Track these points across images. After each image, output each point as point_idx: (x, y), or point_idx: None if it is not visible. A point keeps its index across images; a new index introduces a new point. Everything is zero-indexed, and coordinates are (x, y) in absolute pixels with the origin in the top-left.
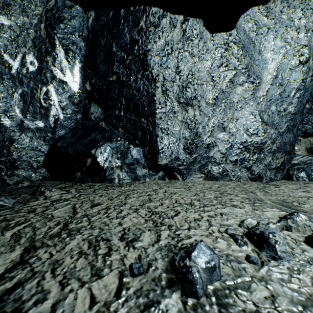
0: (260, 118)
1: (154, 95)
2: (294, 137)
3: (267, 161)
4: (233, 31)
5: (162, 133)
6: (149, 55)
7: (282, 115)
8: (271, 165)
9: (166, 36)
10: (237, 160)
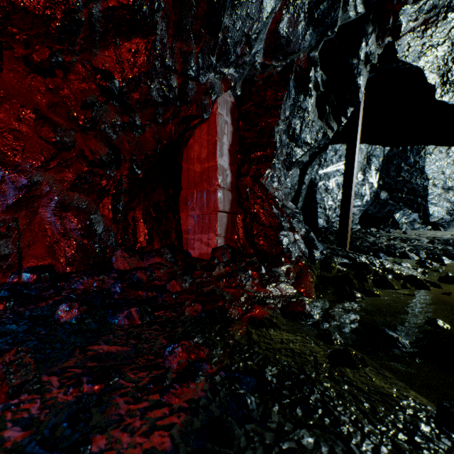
0: None
1: (427, 186)
2: None
3: None
4: None
5: (431, 205)
6: (426, 168)
7: None
8: None
9: (436, 157)
10: None
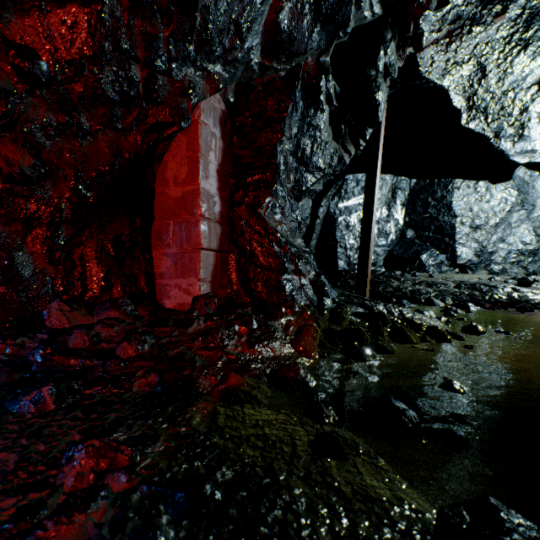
0: (534, 232)
1: (454, 224)
2: None
3: None
4: (510, 181)
5: (459, 245)
6: (453, 204)
7: None
8: None
9: (464, 193)
10: (514, 261)
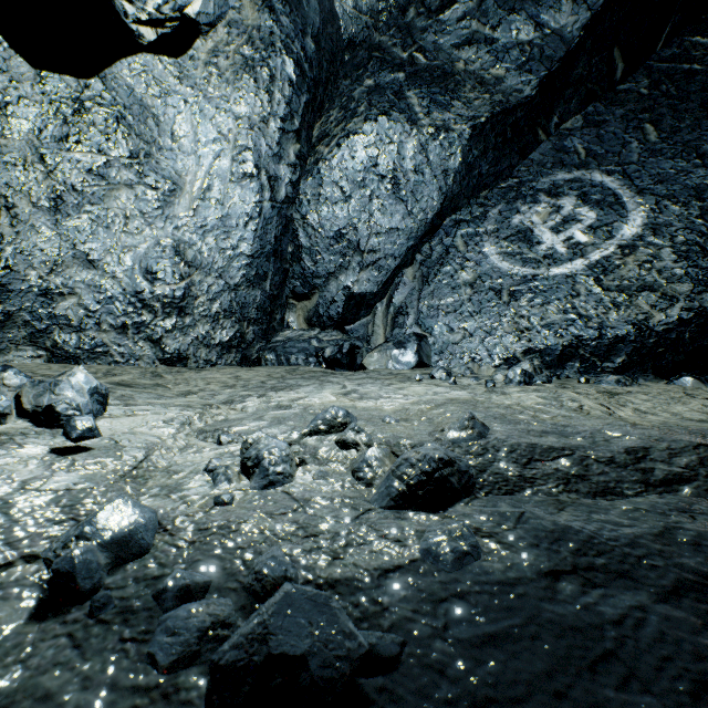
0: (178, 253)
1: None
2: (267, 296)
3: (201, 330)
4: (94, 81)
5: None
6: None
7: (230, 256)
8: (212, 339)
9: None
10: (128, 325)
